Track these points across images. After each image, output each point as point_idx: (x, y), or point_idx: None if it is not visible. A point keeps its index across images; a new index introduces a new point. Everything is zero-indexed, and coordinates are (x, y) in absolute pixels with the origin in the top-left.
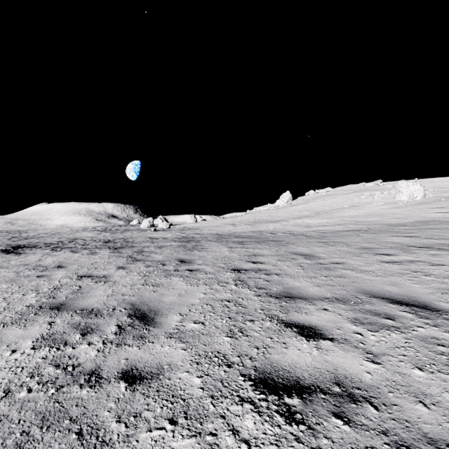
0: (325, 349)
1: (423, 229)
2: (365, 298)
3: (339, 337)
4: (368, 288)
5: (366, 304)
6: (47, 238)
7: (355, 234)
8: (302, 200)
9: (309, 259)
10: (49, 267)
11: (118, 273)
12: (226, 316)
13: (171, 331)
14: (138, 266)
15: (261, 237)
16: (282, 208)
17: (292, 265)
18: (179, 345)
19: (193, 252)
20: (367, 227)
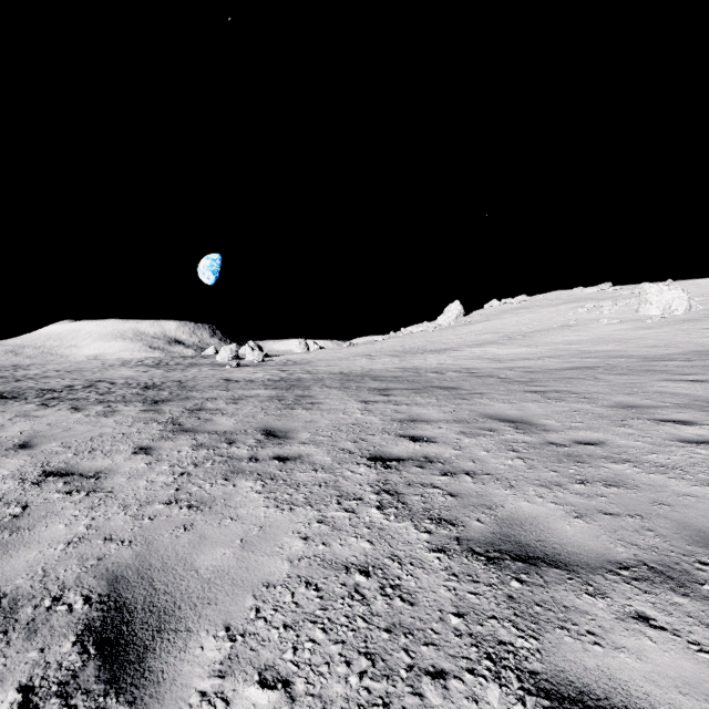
0: None
1: None
2: None
3: None
4: None
5: None
6: (53, 379)
7: (589, 376)
8: (480, 316)
9: (524, 431)
10: (2, 447)
11: (129, 465)
12: (358, 644)
13: None
14: (178, 447)
15: (418, 380)
16: (448, 328)
17: (496, 447)
18: None
19: (295, 411)
20: (604, 362)
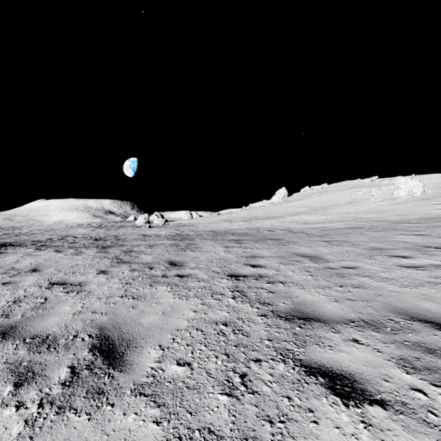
0: (378, 426)
1: (431, 227)
2: (402, 321)
3: (392, 399)
4: (400, 305)
5: (408, 331)
6: (38, 235)
7: (358, 232)
8: (297, 197)
9: (315, 262)
10: (22, 271)
11: (97, 279)
12: (222, 350)
13: (143, 380)
14: (122, 271)
15: (258, 235)
16: (278, 204)
17: (298, 270)
18: (151, 412)
19: (186, 252)
20: (369, 224)
